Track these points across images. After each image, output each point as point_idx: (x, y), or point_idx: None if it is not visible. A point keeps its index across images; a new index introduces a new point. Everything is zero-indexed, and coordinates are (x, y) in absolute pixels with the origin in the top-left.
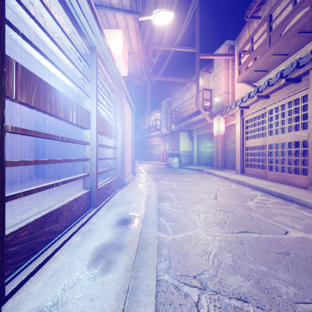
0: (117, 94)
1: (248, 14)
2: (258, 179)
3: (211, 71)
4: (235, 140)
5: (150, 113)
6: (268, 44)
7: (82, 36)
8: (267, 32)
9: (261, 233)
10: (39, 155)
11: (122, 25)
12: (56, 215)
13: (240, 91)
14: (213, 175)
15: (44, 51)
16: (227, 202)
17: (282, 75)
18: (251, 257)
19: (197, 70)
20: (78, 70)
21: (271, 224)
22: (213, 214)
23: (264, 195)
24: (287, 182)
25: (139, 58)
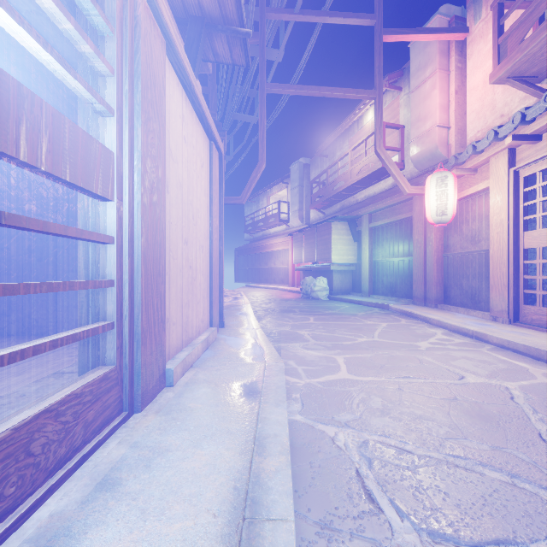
0: None
1: None
2: None
3: (403, 87)
4: (483, 232)
5: (268, 191)
6: None
7: None
8: None
9: None
10: None
11: None
12: None
13: (483, 116)
14: (425, 321)
15: None
16: None
17: None
18: None
19: (379, 68)
20: None
21: None
22: None
23: None
24: None
25: None
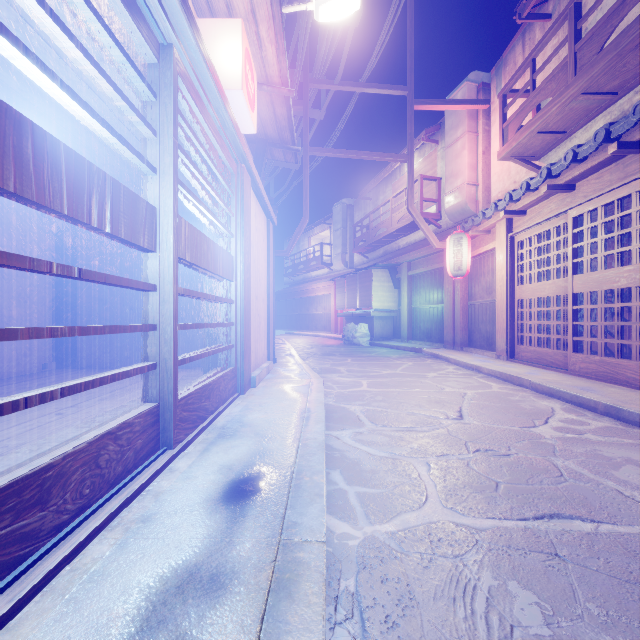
0: (232, 176)
1: (523, 10)
2: (549, 370)
3: (440, 140)
4: (494, 285)
5: (310, 231)
6: (573, 69)
7: (133, 11)
8: (569, 43)
9: (596, 521)
10: (65, 317)
11: (242, 9)
12: (41, 484)
13: (502, 180)
14: (446, 361)
15: (50, 66)
16: (490, 427)
17: (609, 136)
18: (595, 607)
19: (410, 135)
20: (121, 95)
21: (613, 491)
22: (462, 461)
23: (571, 410)
24: (621, 379)
25: (283, 96)
